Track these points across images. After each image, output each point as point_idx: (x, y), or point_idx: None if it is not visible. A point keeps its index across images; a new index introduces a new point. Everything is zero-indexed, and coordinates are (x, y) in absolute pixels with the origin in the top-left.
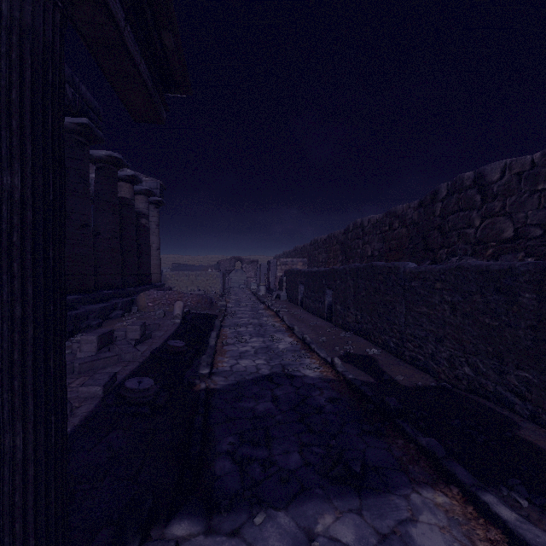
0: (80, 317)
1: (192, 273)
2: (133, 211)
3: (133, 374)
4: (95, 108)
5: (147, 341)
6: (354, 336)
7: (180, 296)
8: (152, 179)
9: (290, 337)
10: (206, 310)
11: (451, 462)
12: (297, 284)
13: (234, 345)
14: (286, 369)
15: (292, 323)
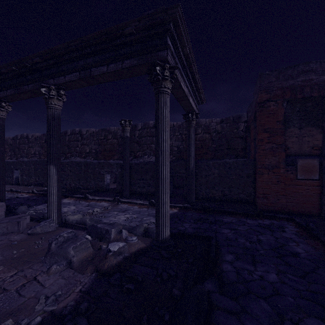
0: None
1: None
2: None
3: None
4: None
5: None
6: (35, 186)
7: None
8: None
9: None
10: None
11: (69, 194)
12: None
13: None
14: (13, 196)
15: None
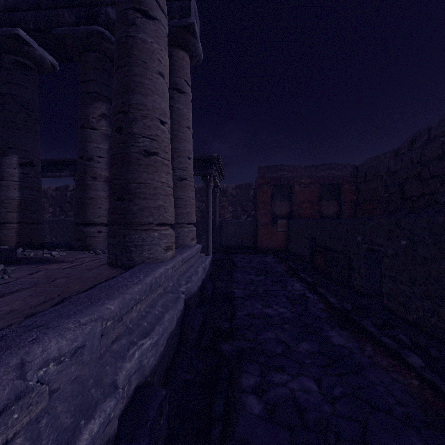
0: None
1: None
2: None
3: None
4: None
5: None
6: None
7: None
8: None
9: None
10: None
11: None
12: None
13: None
14: None
15: None
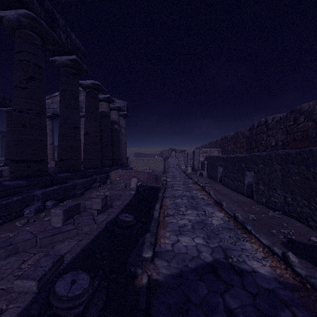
0: (68, 188)
1: (145, 158)
2: (109, 119)
3: (82, 252)
4: (82, 50)
5: (107, 210)
6: (284, 217)
7: (136, 174)
8: (121, 101)
9: (220, 212)
10: (153, 183)
11: None
12: (216, 166)
13: (173, 216)
14: (229, 258)
15: (218, 198)
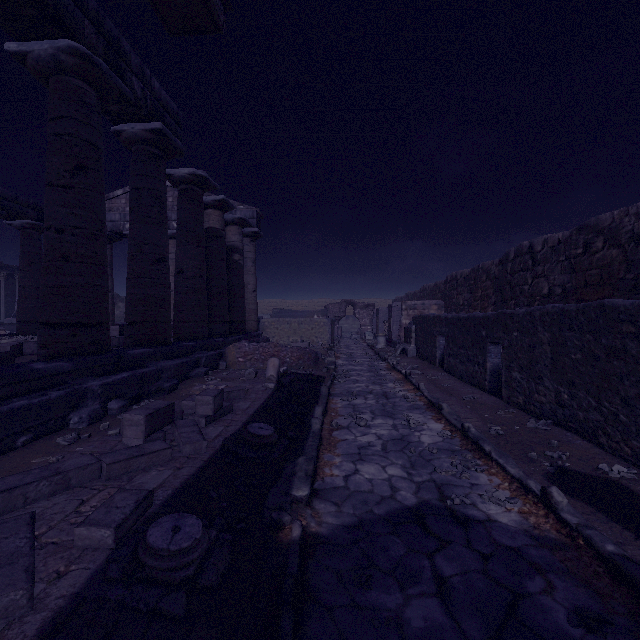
0: (148, 378)
1: (294, 320)
2: (223, 244)
3: (185, 488)
4: (172, 112)
5: (224, 418)
6: (556, 429)
7: (277, 350)
8: (247, 207)
9: (436, 421)
10: (310, 368)
11: None
12: (434, 335)
13: (348, 429)
14: (448, 499)
15: (434, 396)
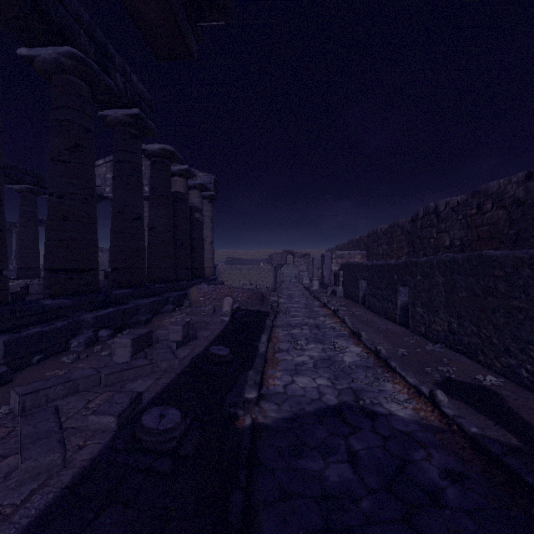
0: (129, 312)
1: (244, 267)
2: (187, 205)
3: (164, 392)
4: (147, 100)
5: (190, 343)
6: (448, 351)
7: (230, 291)
8: (206, 174)
9: (356, 345)
10: (257, 306)
11: None
12: (357, 279)
13: (287, 352)
14: (361, 400)
15: (356, 327)
